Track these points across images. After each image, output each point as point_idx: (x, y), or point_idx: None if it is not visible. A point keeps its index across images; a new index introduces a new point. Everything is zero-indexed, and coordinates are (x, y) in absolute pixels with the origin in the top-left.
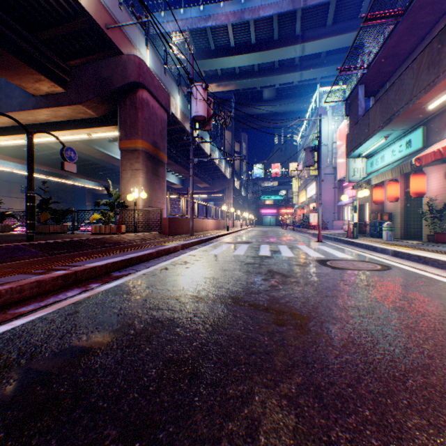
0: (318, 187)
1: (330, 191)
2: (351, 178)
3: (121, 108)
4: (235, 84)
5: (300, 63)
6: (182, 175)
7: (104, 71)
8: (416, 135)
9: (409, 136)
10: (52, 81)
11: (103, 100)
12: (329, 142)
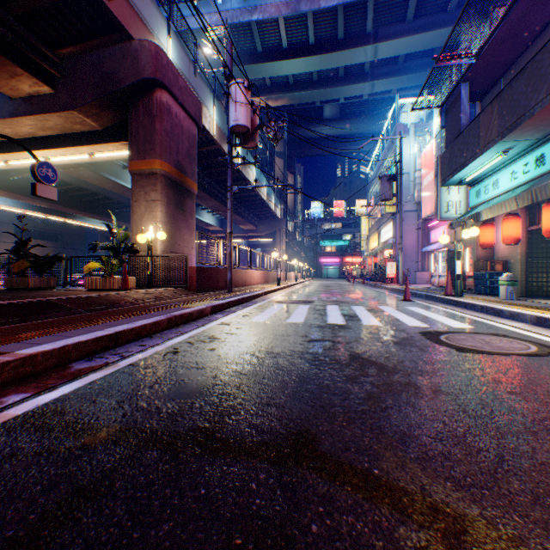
0: (396, 229)
1: (412, 234)
2: (444, 214)
3: (132, 115)
4: (288, 98)
5: (371, 71)
6: (221, 213)
7: (108, 63)
8: None
9: (541, 149)
10: (34, 77)
11: (107, 105)
12: (410, 170)
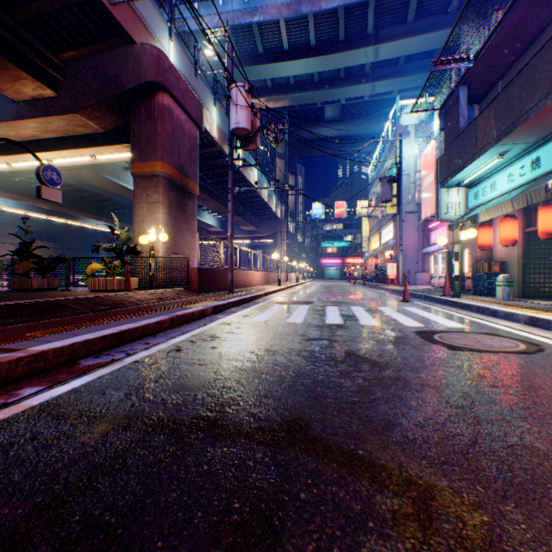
0: (396, 230)
1: (413, 235)
2: (443, 215)
3: (134, 118)
4: (289, 99)
5: (372, 72)
6: (222, 214)
7: (110, 67)
8: (548, 150)
9: (537, 152)
10: (37, 80)
11: (109, 108)
12: (411, 171)
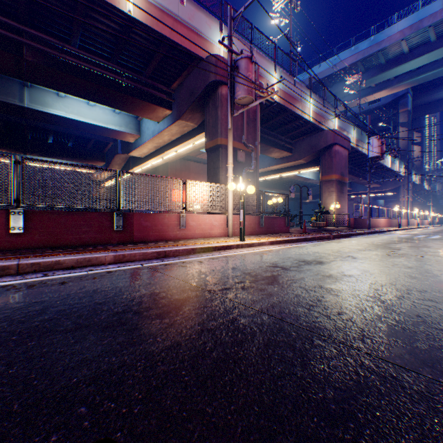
0: None
1: None
2: None
3: (321, 158)
4: (410, 83)
5: None
6: (351, 180)
7: (313, 141)
8: None
9: None
10: (287, 153)
11: (311, 155)
12: None
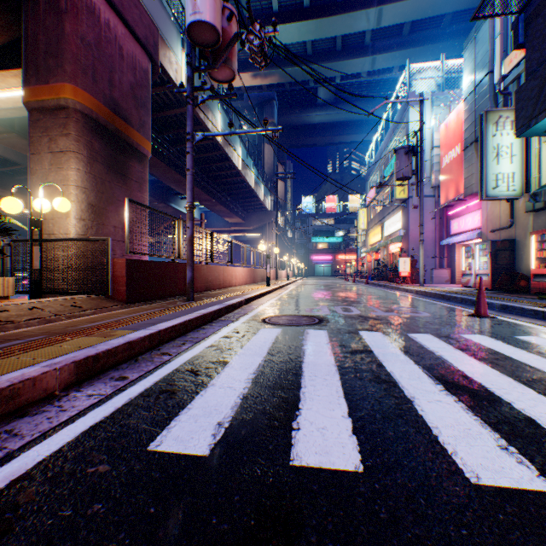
0: (408, 217)
1: (428, 224)
2: (492, 191)
3: (27, 12)
4: (278, 74)
5: (372, 44)
6: (202, 202)
7: None
8: None
9: None
10: None
11: None
12: (426, 147)
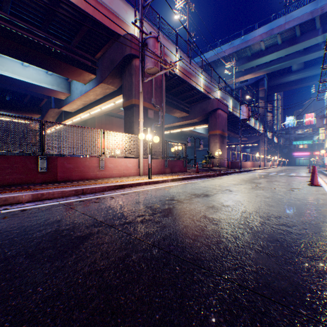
0: None
1: None
2: None
3: (209, 118)
4: (266, 71)
5: (323, 43)
6: (229, 135)
7: (203, 106)
8: None
9: None
10: (186, 113)
11: (202, 116)
12: None
